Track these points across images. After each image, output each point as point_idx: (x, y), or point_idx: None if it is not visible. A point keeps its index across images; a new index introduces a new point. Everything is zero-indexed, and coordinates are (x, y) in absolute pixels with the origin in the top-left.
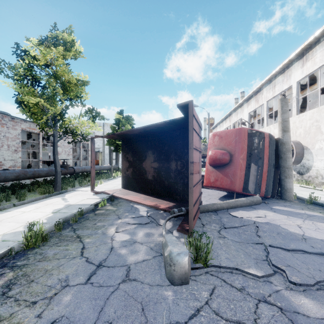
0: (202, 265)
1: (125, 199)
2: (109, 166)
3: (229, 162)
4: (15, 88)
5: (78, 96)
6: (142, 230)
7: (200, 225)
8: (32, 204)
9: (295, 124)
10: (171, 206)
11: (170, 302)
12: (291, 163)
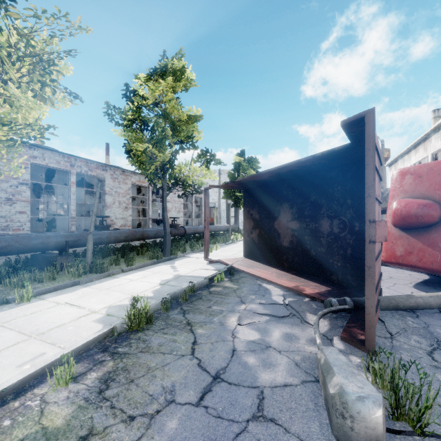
0: (409, 426)
1: (249, 274)
2: (226, 226)
3: (438, 220)
4: (124, 135)
5: (189, 137)
6: (278, 327)
7: (385, 333)
8: (139, 271)
9: None
10: (324, 292)
11: None
12: None
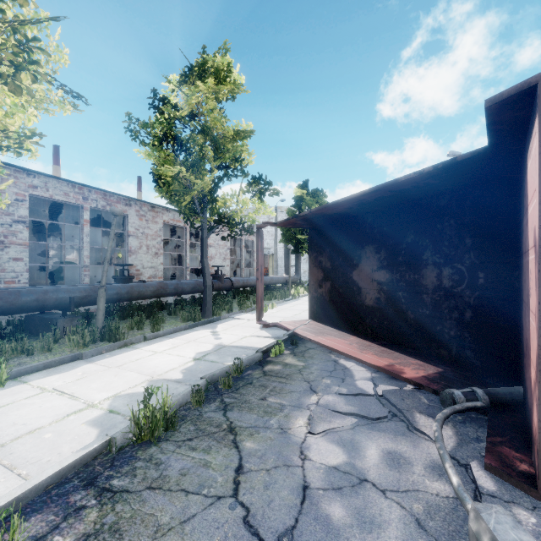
0: None
1: (319, 344)
2: (285, 277)
3: None
4: (148, 155)
5: (236, 159)
6: (373, 439)
7: None
8: (168, 339)
9: None
10: (434, 376)
11: None
12: None
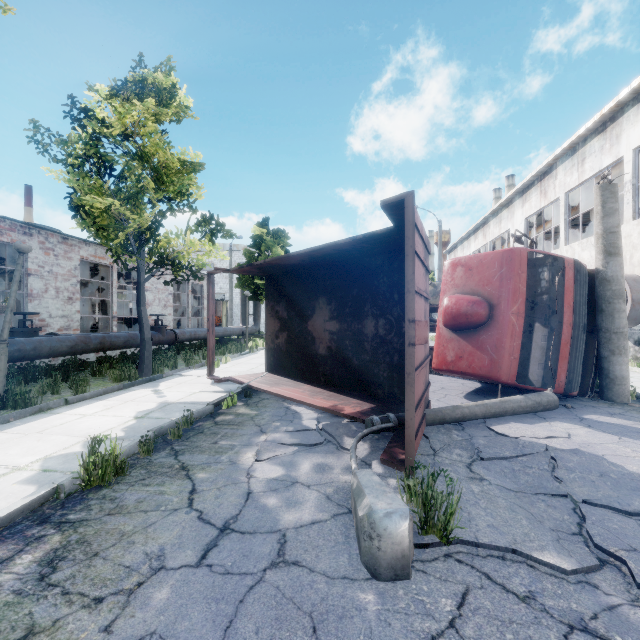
0: (437, 538)
1: (273, 394)
2: (242, 328)
3: (486, 320)
4: (68, 181)
5: (183, 193)
6: (308, 458)
7: (428, 450)
8: (98, 401)
9: (630, 239)
10: (367, 410)
11: (371, 617)
12: (625, 323)
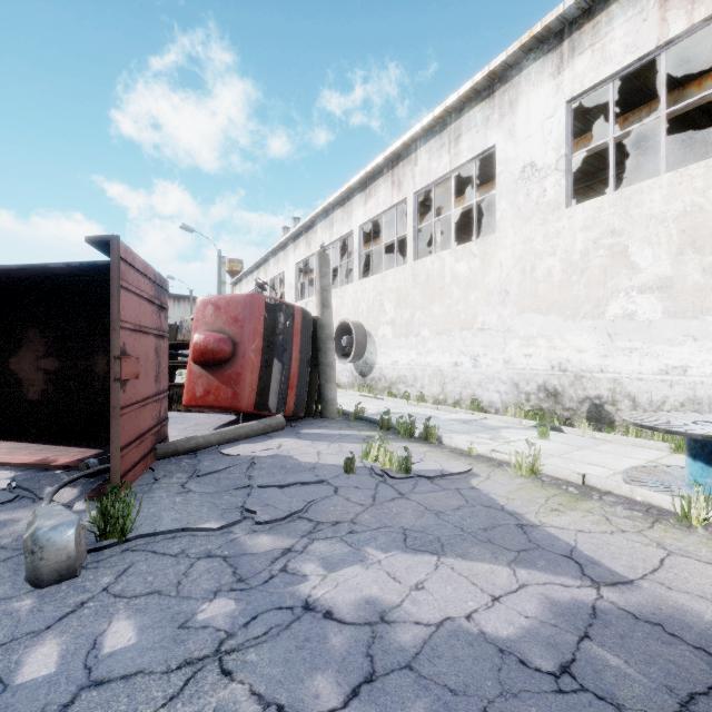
0: (117, 540)
1: None
2: None
3: (231, 356)
4: None
5: None
6: None
7: (150, 480)
8: None
9: (357, 294)
10: (90, 457)
11: (23, 613)
12: (334, 359)
